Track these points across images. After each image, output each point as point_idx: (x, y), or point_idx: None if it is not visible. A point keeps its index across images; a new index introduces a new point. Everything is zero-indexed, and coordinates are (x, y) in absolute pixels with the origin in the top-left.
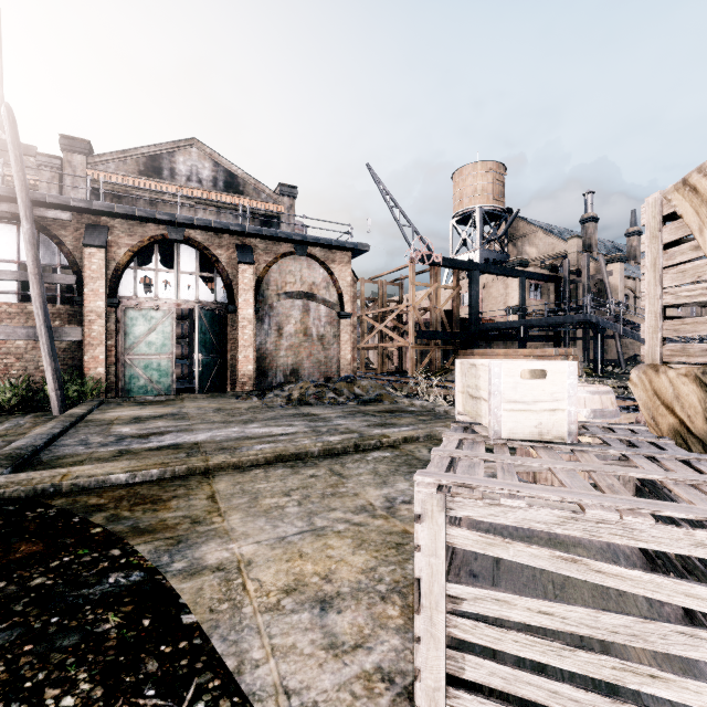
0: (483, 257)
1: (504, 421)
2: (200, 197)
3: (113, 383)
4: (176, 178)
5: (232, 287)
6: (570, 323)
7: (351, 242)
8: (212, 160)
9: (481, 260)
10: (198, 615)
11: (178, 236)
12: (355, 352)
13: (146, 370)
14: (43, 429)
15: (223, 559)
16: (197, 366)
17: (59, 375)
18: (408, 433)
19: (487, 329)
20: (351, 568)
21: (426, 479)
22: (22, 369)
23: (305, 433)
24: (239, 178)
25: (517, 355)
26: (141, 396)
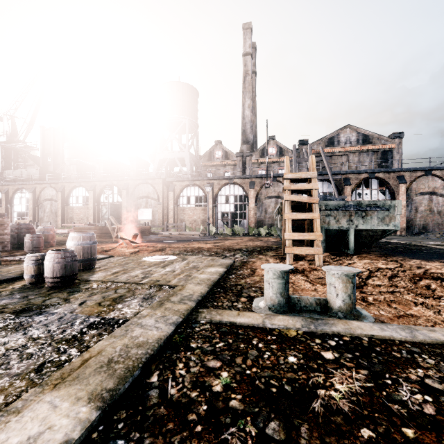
0: None
1: None
2: (351, 150)
3: None
4: (339, 144)
5: (394, 193)
6: None
7: None
8: (356, 131)
9: None
10: None
11: (372, 177)
12: None
13: None
14: None
15: None
16: None
17: None
18: None
19: None
20: None
21: None
22: None
23: None
24: (369, 136)
25: None
26: None
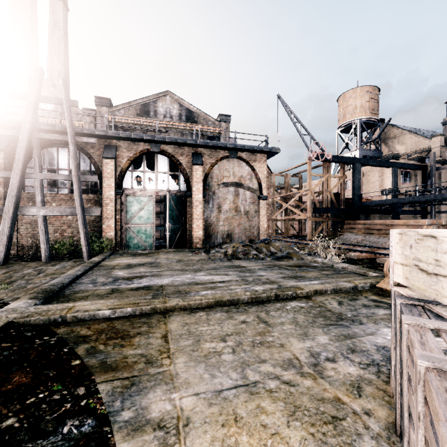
0: (361, 155)
1: None
2: (171, 126)
3: (119, 242)
4: (157, 116)
5: (189, 181)
6: (439, 199)
7: (267, 147)
8: (178, 103)
9: (360, 157)
10: None
11: (156, 150)
12: (269, 223)
13: (138, 234)
14: (72, 271)
15: (165, 413)
16: (167, 231)
17: (87, 236)
18: (317, 286)
19: (367, 206)
20: None
21: None
22: (71, 232)
23: (237, 281)
24: (194, 113)
25: (393, 224)
26: (135, 250)
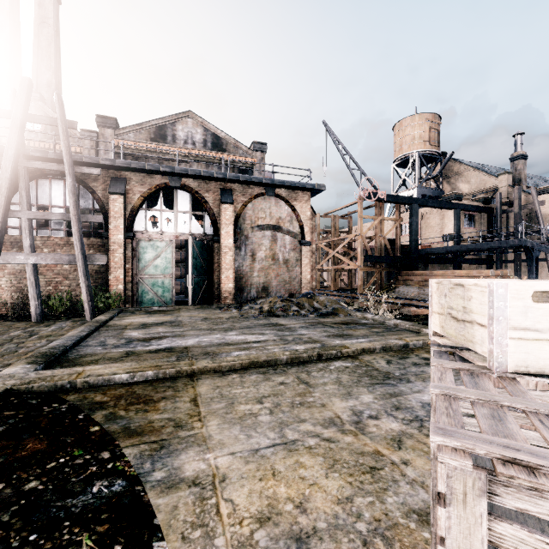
0: (420, 194)
1: (510, 351)
2: (194, 155)
3: (129, 297)
4: (176, 142)
5: (217, 222)
6: (504, 247)
7: (311, 183)
8: (203, 127)
9: (418, 196)
10: (169, 544)
11: (176, 184)
12: (313, 273)
13: (153, 287)
14: (75, 332)
15: (199, 471)
16: (190, 284)
17: (90, 290)
18: (365, 345)
19: (426, 254)
20: (326, 495)
21: (450, 443)
22: (68, 286)
23: (274, 341)
24: (222, 139)
25: (454, 275)
26: (149, 306)
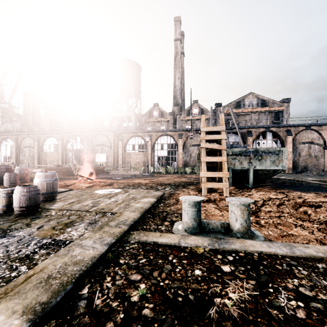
0: None
1: None
2: (253, 111)
3: None
4: (244, 106)
5: (283, 142)
6: None
7: None
8: (256, 97)
9: None
10: None
11: (268, 130)
12: None
13: None
14: None
15: None
16: None
17: None
18: None
19: None
20: None
21: None
22: None
23: None
24: (266, 101)
25: None
26: None
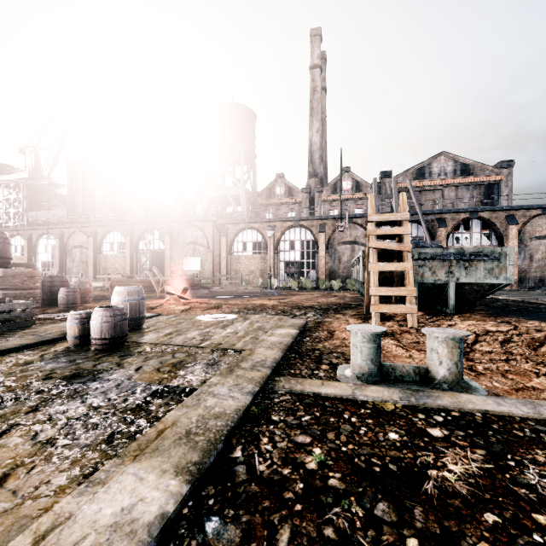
0: None
1: None
2: (446, 183)
3: None
4: (432, 176)
5: (502, 237)
6: None
7: None
8: (452, 160)
9: None
10: None
11: (474, 217)
12: None
13: None
14: None
15: None
16: None
17: None
18: None
19: None
20: None
21: None
22: None
23: None
24: (469, 166)
25: None
26: None
